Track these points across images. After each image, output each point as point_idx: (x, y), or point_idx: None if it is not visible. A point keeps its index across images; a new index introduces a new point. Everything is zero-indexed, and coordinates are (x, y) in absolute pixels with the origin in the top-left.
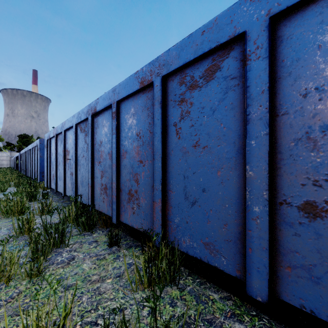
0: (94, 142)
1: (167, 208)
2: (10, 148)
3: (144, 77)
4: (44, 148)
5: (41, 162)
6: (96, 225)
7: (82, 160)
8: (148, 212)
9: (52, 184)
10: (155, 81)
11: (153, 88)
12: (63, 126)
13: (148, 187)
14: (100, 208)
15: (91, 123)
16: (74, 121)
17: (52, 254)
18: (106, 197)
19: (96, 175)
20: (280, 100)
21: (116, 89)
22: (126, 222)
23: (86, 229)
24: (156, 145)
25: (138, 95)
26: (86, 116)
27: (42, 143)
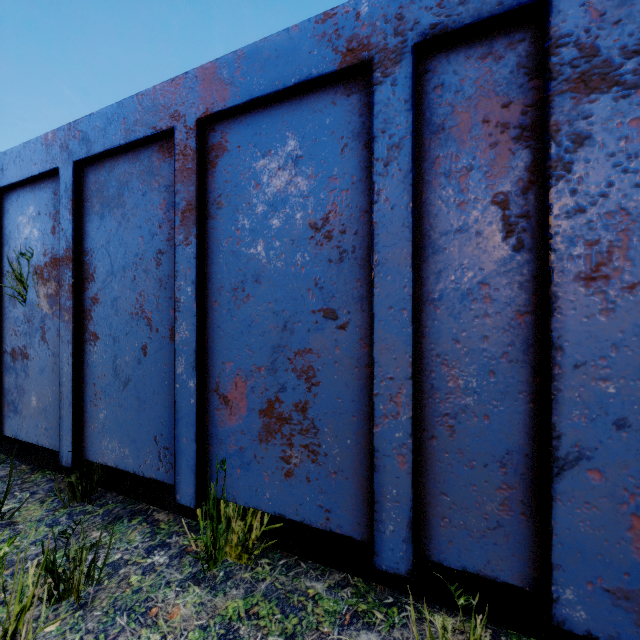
0: None
1: None
2: None
3: None
4: None
5: None
6: None
7: None
8: None
9: None
10: None
11: None
12: None
13: None
14: None
15: None
16: None
17: None
18: None
19: None
20: (4, 263)
21: None
22: None
23: None
24: None
25: None
26: None
27: None
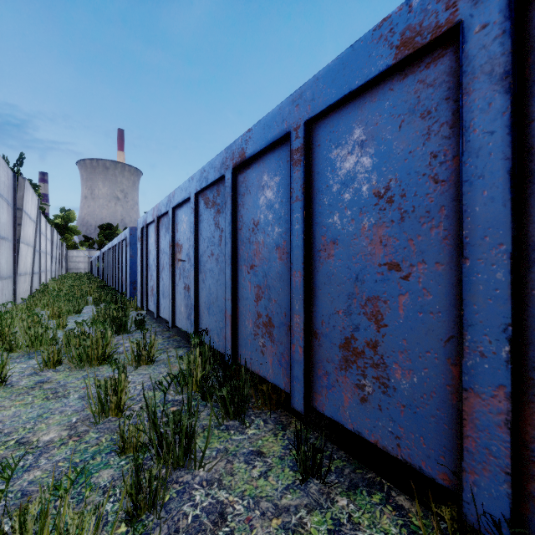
0: (238, 225)
1: (533, 422)
2: (89, 244)
3: (417, 22)
4: (136, 242)
5: (132, 266)
6: (248, 403)
7: (209, 262)
8: (425, 411)
9: (149, 304)
10: (474, 15)
11: (462, 43)
12: (171, 201)
13: (425, 339)
14: (254, 366)
15: (233, 185)
16: (192, 187)
17: (169, 490)
18: (271, 344)
19: (243, 293)
20: None
21: (305, 92)
22: (336, 417)
23: (230, 413)
24: (476, 216)
25: (382, 88)
26: (221, 172)
27: (134, 234)
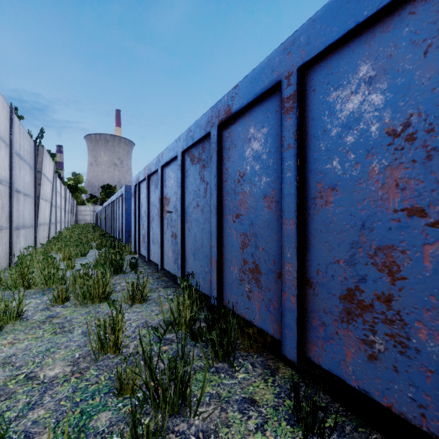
0: (223, 177)
1: None
2: (93, 201)
3: None
4: (130, 198)
5: (127, 217)
6: (235, 345)
7: (194, 213)
8: None
9: (141, 249)
10: None
11: None
12: (160, 160)
13: None
14: (240, 310)
15: (218, 140)
16: (179, 147)
17: None
18: (258, 290)
19: (228, 240)
20: None
21: (298, 38)
22: (335, 371)
23: (219, 355)
24: None
25: (398, 14)
26: (206, 130)
27: (128, 191)
